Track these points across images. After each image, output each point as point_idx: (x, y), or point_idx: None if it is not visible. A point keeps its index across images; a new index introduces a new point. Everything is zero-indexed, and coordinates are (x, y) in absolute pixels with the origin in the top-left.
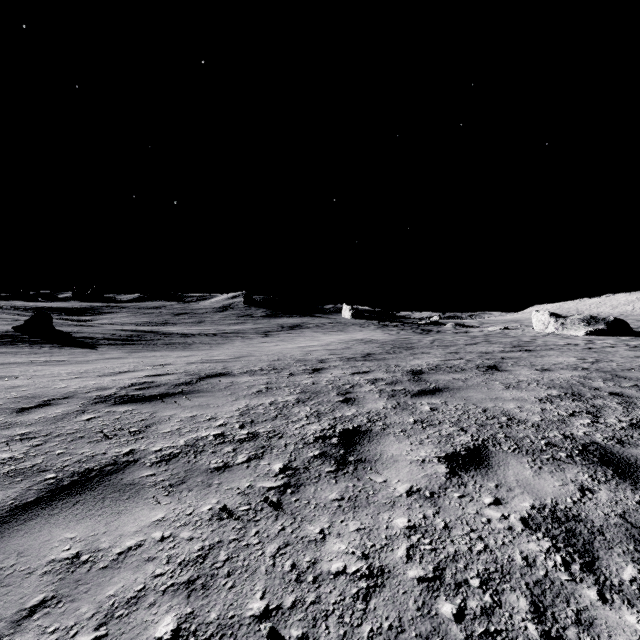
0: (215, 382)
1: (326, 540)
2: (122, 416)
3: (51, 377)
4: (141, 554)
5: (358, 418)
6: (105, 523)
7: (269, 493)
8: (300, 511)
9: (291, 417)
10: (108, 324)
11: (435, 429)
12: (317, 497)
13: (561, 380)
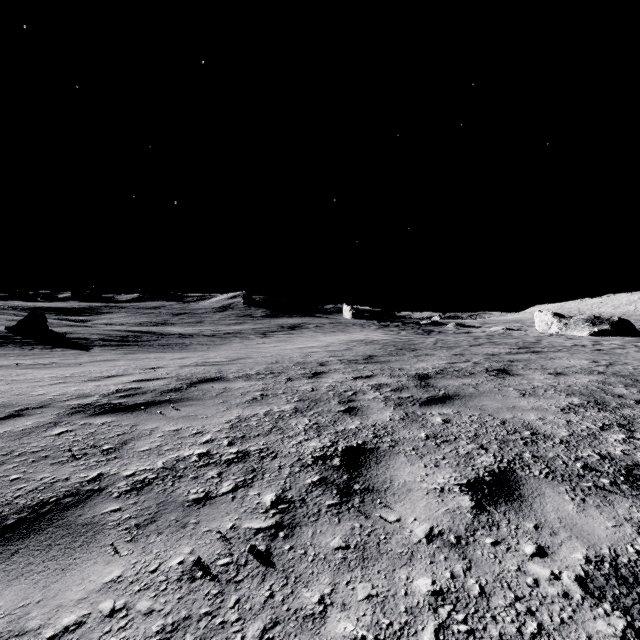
0: (207, 388)
1: (327, 615)
2: (98, 430)
3: (32, 382)
4: (79, 639)
5: (363, 432)
6: (43, 586)
7: (256, 538)
8: (294, 566)
9: (287, 431)
10: (106, 324)
11: (451, 447)
12: (316, 544)
13: (579, 386)
